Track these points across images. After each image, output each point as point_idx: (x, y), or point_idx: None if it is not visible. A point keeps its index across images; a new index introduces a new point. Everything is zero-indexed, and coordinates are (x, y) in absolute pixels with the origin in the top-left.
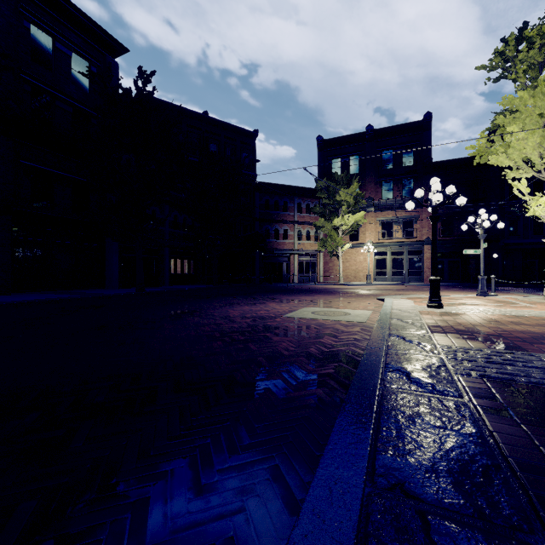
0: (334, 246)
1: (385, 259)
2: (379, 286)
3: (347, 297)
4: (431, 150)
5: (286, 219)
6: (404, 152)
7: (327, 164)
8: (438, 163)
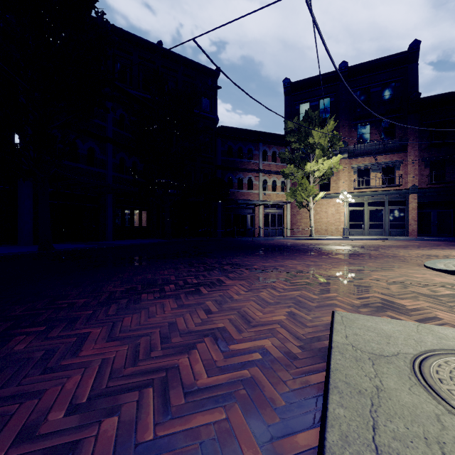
0: (305, 195)
1: (361, 210)
2: (362, 241)
3: (363, 263)
4: (417, 85)
5: (251, 167)
6: (384, 91)
7: (294, 110)
8: (427, 98)
